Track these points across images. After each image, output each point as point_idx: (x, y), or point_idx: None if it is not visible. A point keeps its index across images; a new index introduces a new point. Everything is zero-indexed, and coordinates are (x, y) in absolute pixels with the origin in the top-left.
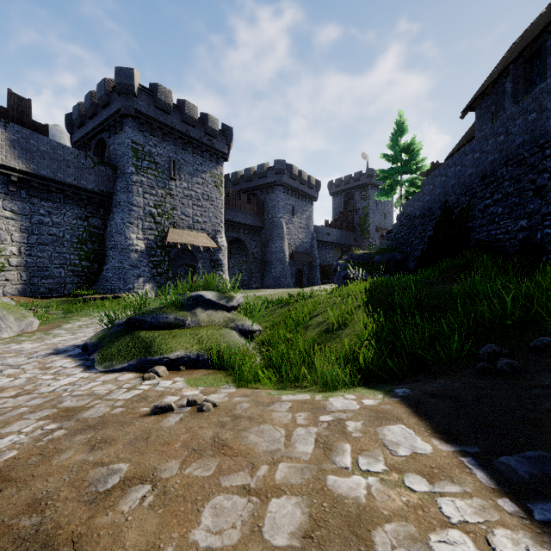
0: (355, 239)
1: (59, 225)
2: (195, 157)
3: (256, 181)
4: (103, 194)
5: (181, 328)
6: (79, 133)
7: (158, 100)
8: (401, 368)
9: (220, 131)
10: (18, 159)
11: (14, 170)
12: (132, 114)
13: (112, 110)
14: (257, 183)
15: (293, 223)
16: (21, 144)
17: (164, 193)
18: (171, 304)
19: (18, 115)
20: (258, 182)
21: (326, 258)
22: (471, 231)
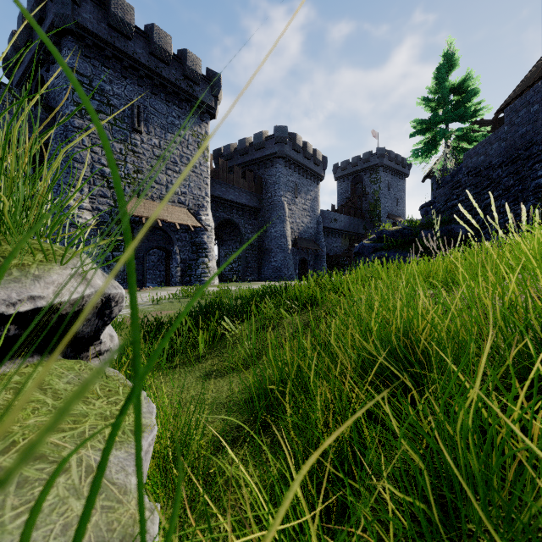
0: (365, 227)
1: None
2: (169, 107)
3: (253, 153)
4: None
5: None
6: (18, 75)
7: (112, 14)
8: None
9: (205, 77)
10: None
11: None
12: (70, 29)
13: (46, 27)
14: (254, 156)
15: (296, 204)
16: None
17: (123, 148)
18: None
19: None
20: (255, 155)
21: (333, 248)
22: None
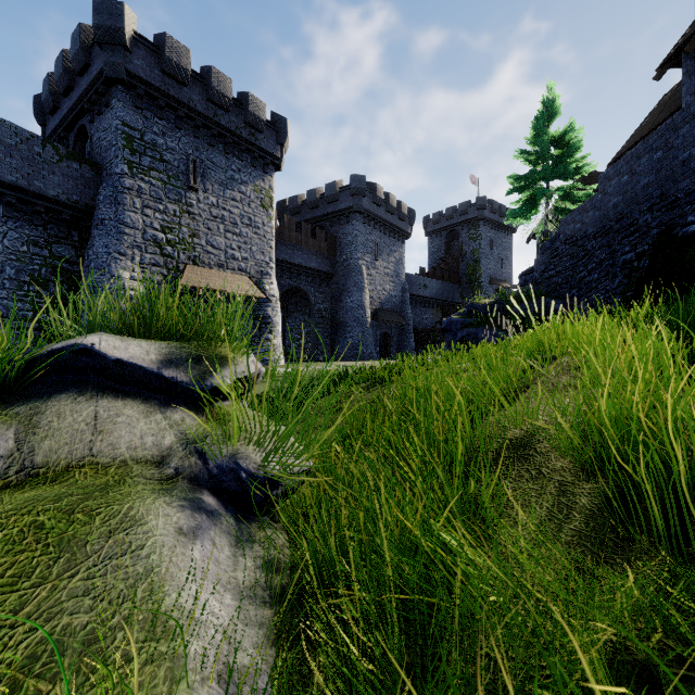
0: (462, 294)
1: None
2: (228, 160)
3: (325, 207)
4: (77, 206)
5: None
6: (53, 123)
7: (167, 60)
8: None
9: (269, 123)
10: None
11: None
12: (121, 79)
13: (92, 75)
14: (326, 211)
15: (376, 268)
16: None
17: (177, 209)
18: None
19: None
20: (327, 209)
21: (422, 320)
22: None
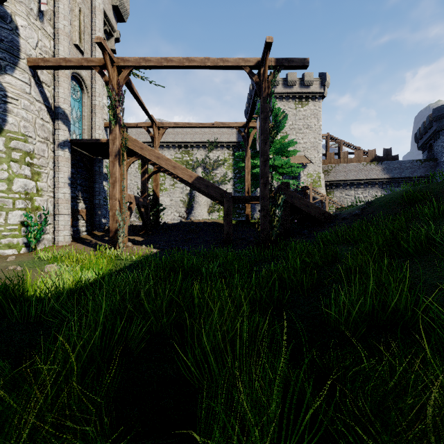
0: None
1: None
2: None
3: None
4: (427, 176)
5: None
6: (420, 142)
7: None
8: None
9: None
10: (385, 174)
11: (384, 179)
12: (443, 129)
13: (433, 130)
14: None
15: None
16: (387, 168)
17: None
18: None
19: (386, 156)
20: None
21: None
22: None
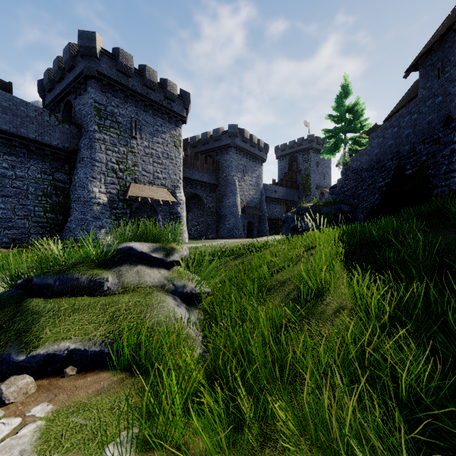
0: (299, 196)
1: (23, 179)
2: (155, 119)
3: (212, 143)
4: (68, 150)
5: (95, 293)
6: (50, 97)
7: (120, 63)
8: None
9: (179, 96)
10: None
11: None
12: (94, 76)
13: (76, 72)
14: (213, 146)
15: (244, 181)
16: None
17: (125, 150)
18: (92, 259)
19: None
20: (214, 145)
21: (273, 212)
22: (434, 178)
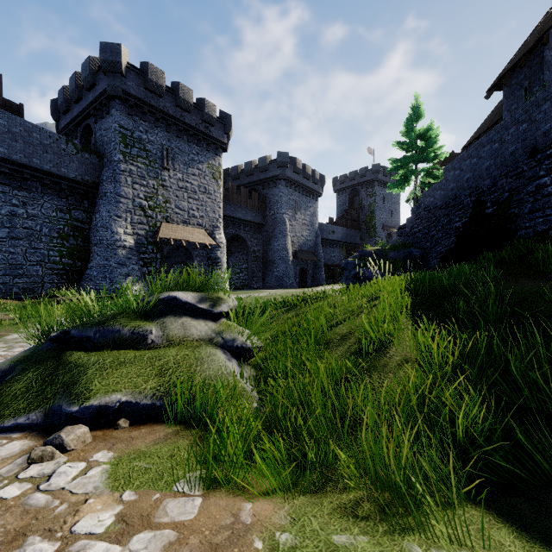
0: (361, 238)
1: (36, 218)
2: (190, 146)
3: (258, 175)
4: (88, 184)
5: (139, 347)
6: (65, 120)
7: (149, 80)
8: (535, 446)
9: (219, 118)
10: None
11: None
12: (119, 96)
13: (98, 92)
14: (259, 178)
15: (296, 220)
16: None
17: (155, 184)
18: (132, 310)
19: None
20: (260, 177)
21: (331, 257)
22: (517, 218)
